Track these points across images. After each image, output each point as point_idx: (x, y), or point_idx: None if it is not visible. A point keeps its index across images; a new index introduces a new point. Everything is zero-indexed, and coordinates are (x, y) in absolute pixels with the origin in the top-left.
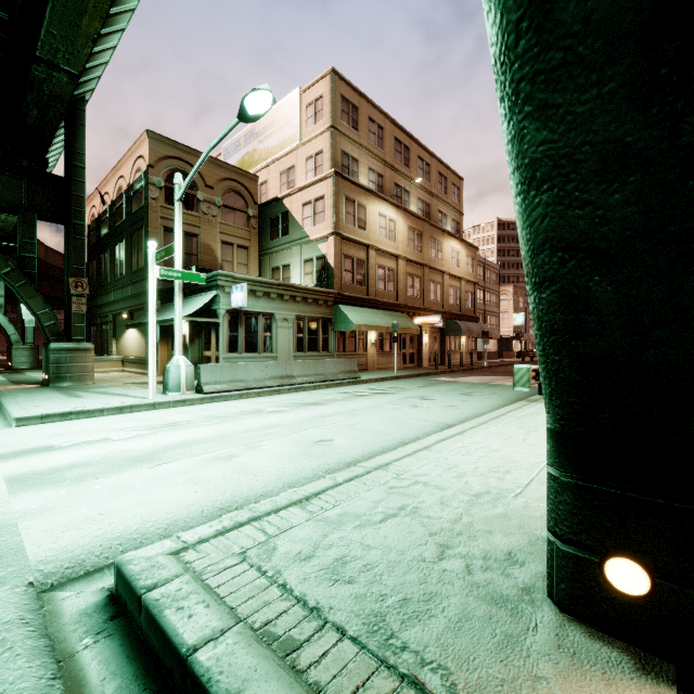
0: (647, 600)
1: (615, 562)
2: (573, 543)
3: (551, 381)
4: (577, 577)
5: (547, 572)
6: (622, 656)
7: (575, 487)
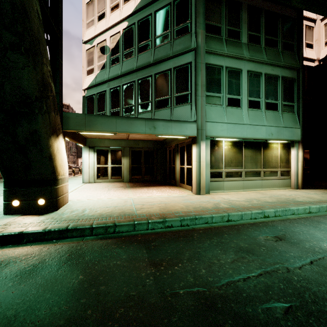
0: (19, 206)
1: (14, 201)
2: (7, 201)
3: (1, 171)
4: (8, 207)
5: (3, 209)
6: (14, 215)
7: (7, 190)
